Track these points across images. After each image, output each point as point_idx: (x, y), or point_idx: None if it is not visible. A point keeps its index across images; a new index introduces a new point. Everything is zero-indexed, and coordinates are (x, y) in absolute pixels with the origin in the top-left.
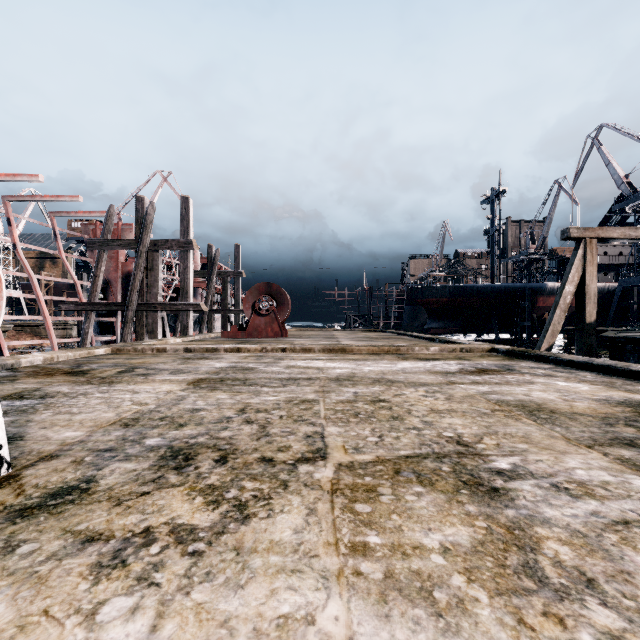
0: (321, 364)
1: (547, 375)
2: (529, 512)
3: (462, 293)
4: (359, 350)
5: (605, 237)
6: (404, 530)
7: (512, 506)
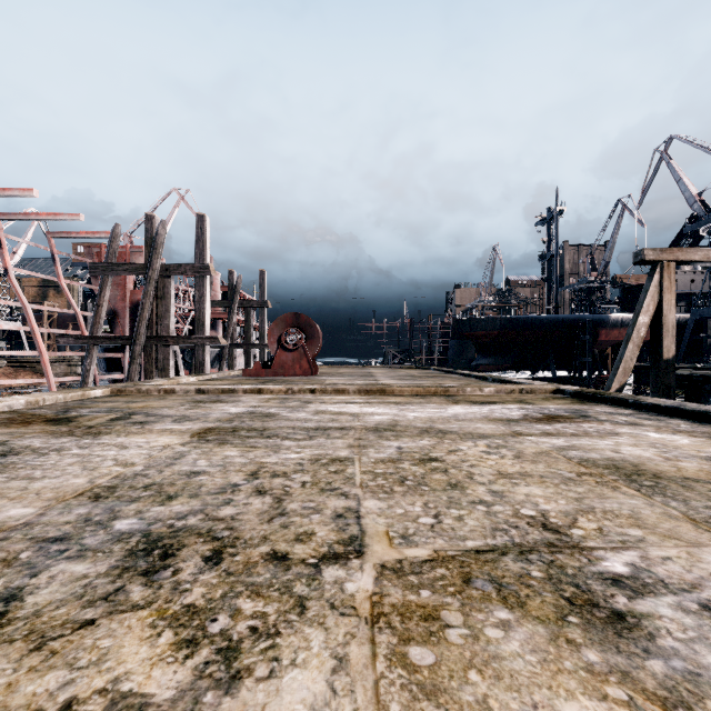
0: (356, 409)
1: (631, 423)
2: (686, 665)
3: (515, 325)
4: (401, 391)
5: (685, 260)
6: (493, 708)
7: (655, 651)
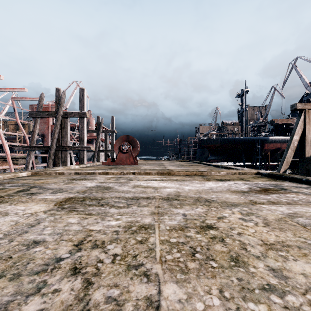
0: (156, 184)
1: None
2: None
3: (226, 142)
4: (178, 173)
5: None
6: None
7: None
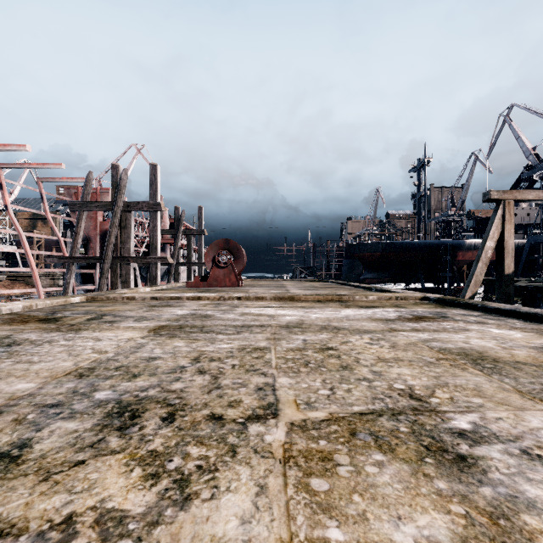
0: (272, 311)
1: (479, 322)
2: (508, 491)
3: (393, 248)
4: (306, 298)
5: (521, 199)
6: (369, 519)
7: (486, 482)
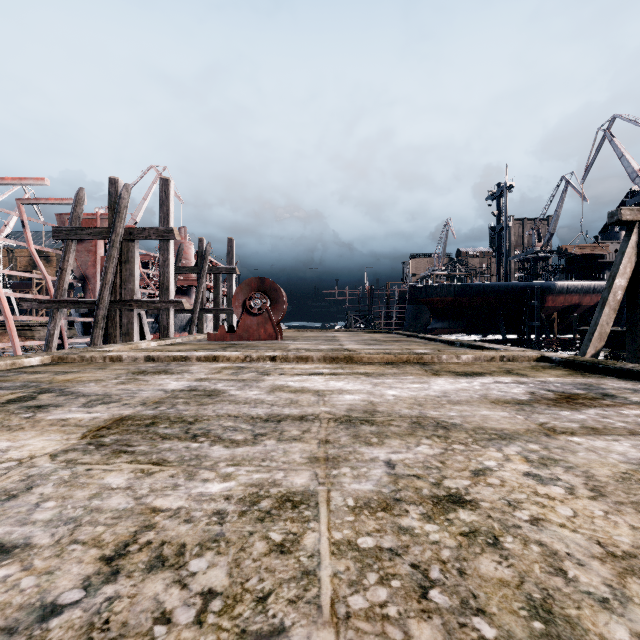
0: (321, 383)
1: None
2: None
3: (468, 292)
4: (370, 359)
5: None
6: None
7: None
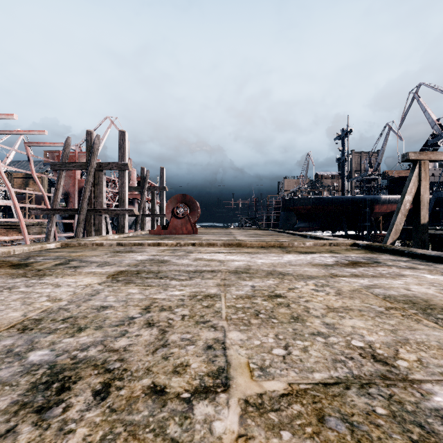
0: (222, 257)
1: (410, 267)
2: None
3: (321, 202)
4: (251, 245)
5: (435, 159)
6: None
7: None
